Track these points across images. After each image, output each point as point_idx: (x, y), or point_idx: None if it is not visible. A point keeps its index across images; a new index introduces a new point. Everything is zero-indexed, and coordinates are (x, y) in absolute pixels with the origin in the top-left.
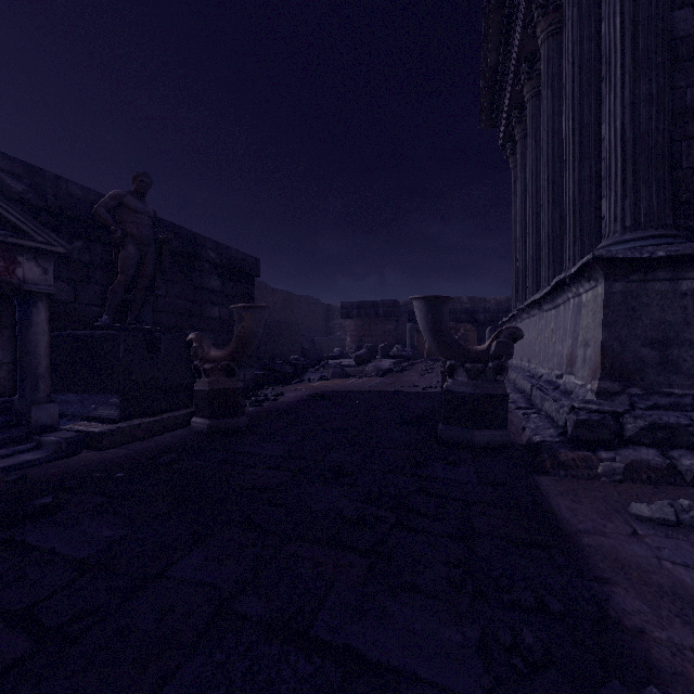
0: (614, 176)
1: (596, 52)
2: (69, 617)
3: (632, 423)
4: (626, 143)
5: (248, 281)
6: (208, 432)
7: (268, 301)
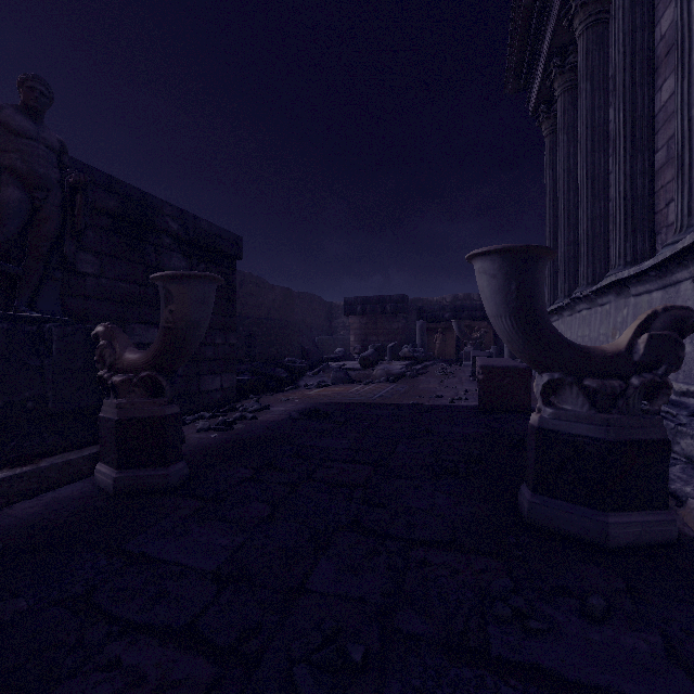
0: None
1: None
2: None
3: None
4: None
5: (227, 264)
6: (114, 491)
7: (266, 299)
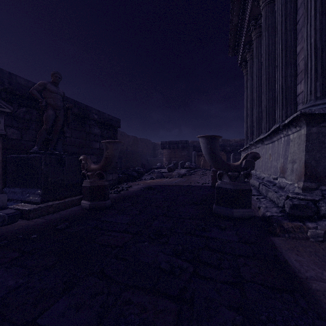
0: (310, 69)
1: (294, 8)
2: None
3: (325, 206)
4: (317, 51)
5: (114, 130)
6: (89, 208)
7: (126, 141)
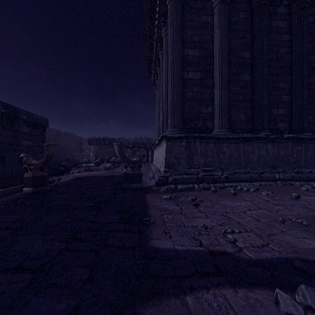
0: (169, 113)
1: None
2: (19, 227)
3: (170, 179)
4: (172, 105)
5: (42, 129)
6: (32, 193)
7: (47, 134)
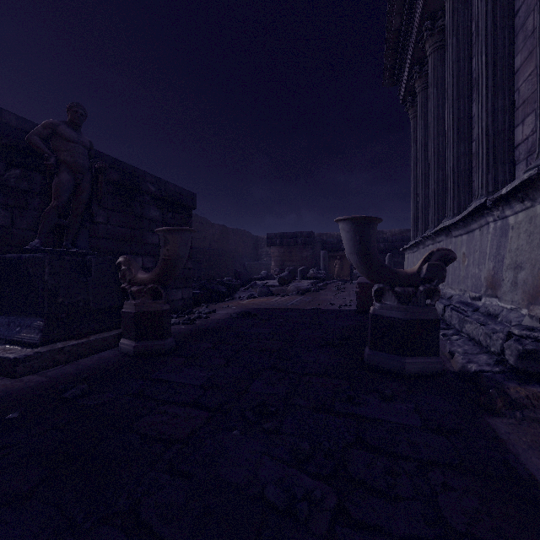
0: None
1: None
2: None
3: None
4: None
5: (186, 212)
6: (134, 354)
7: (208, 233)
